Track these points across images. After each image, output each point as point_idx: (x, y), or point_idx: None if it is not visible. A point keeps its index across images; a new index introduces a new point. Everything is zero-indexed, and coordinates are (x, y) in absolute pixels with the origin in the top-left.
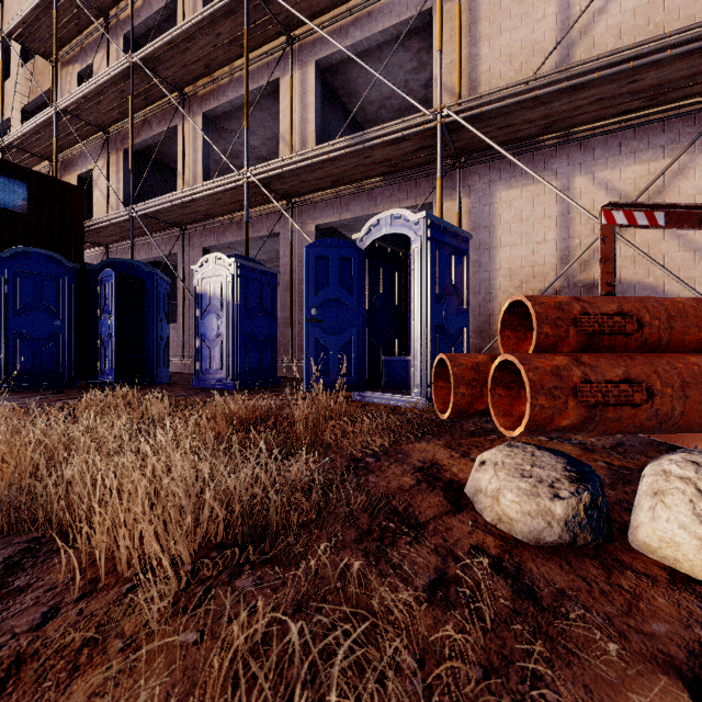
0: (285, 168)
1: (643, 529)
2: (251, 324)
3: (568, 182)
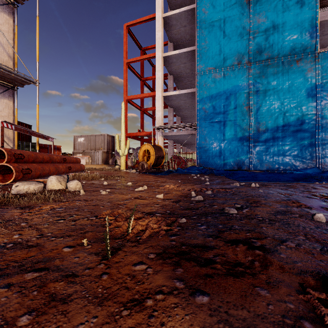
0: None
1: (50, 186)
2: None
3: None
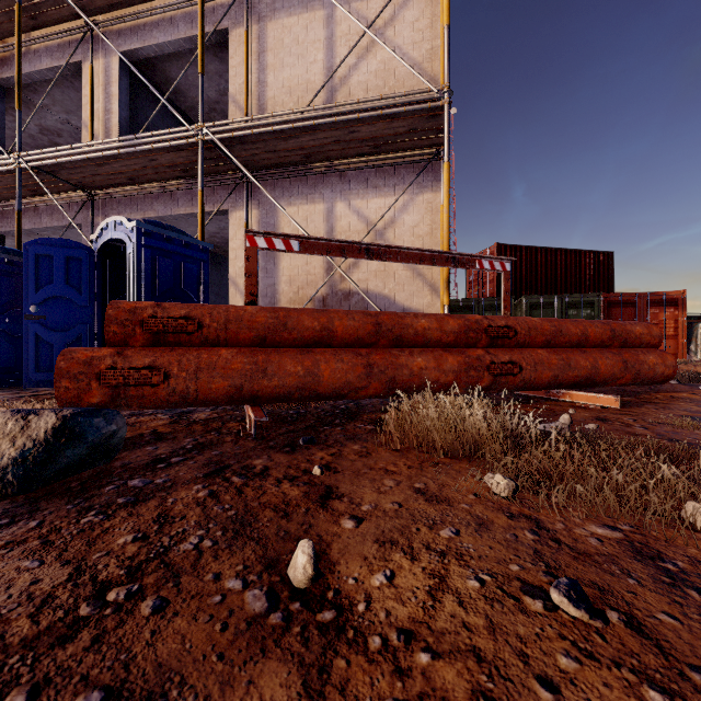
0: (60, 159)
1: None
2: (6, 319)
3: (332, 206)
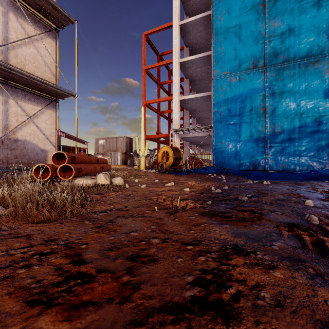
0: None
1: (99, 181)
2: None
3: (7, 99)
